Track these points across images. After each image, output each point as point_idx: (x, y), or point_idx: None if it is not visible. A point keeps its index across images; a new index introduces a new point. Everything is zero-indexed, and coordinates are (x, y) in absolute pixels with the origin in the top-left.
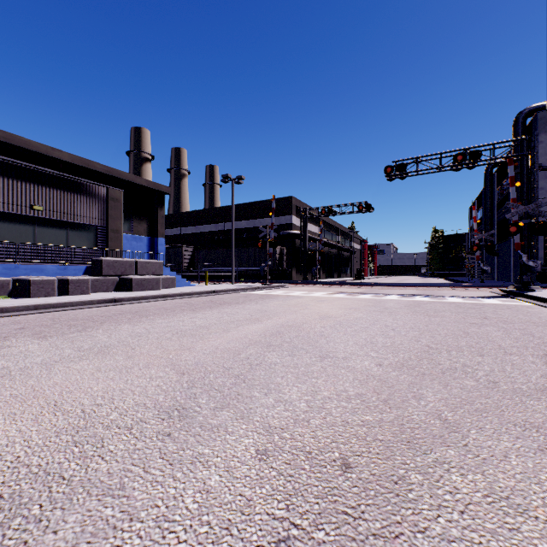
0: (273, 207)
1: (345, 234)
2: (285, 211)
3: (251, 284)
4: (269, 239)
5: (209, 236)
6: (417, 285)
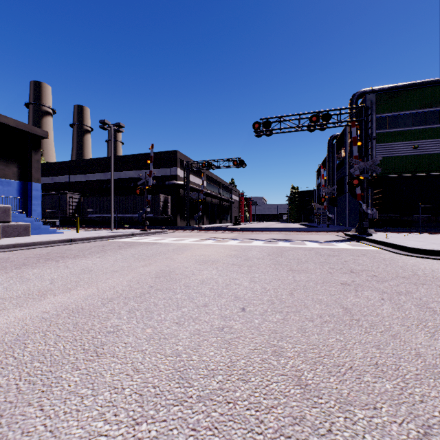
0: (152, 155)
1: (226, 187)
2: (171, 163)
3: (132, 230)
4: (148, 186)
5: (99, 184)
6: (280, 230)
